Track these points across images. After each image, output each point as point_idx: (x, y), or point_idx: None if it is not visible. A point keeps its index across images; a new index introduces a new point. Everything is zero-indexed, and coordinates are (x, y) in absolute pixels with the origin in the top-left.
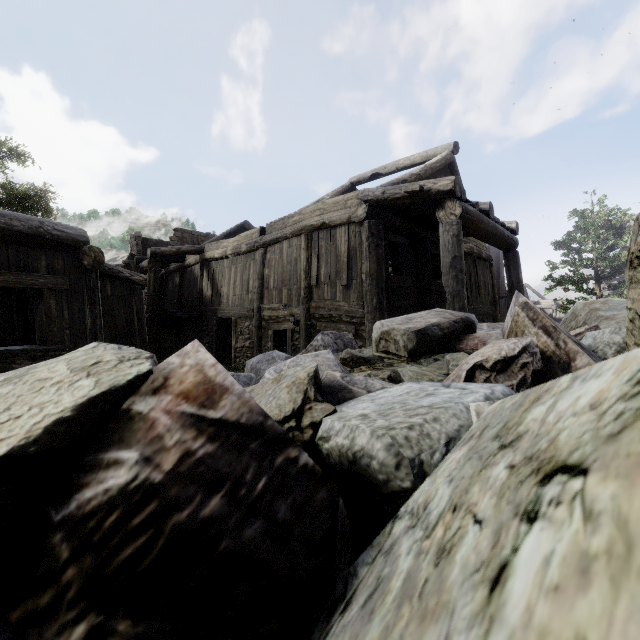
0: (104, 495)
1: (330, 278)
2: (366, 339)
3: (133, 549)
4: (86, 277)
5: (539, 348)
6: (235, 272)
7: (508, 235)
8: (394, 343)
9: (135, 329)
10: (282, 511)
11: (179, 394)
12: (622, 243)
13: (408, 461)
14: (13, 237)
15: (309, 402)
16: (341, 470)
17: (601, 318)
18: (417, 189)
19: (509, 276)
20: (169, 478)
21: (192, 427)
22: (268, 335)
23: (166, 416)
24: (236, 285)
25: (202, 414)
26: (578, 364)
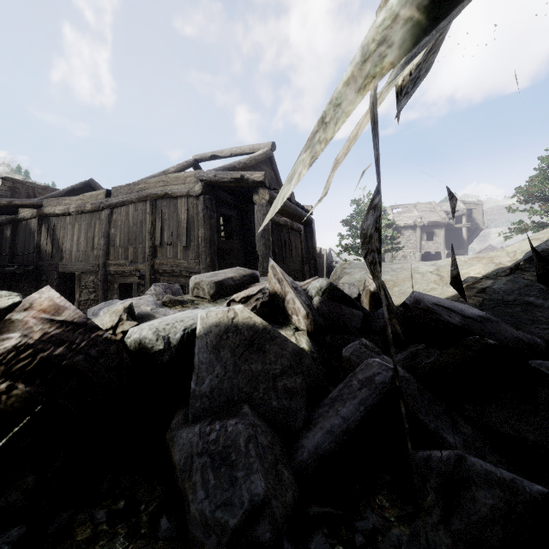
0: (5, 349)
1: (172, 240)
2: None
3: (23, 364)
4: None
5: (275, 290)
6: (79, 229)
7: (305, 215)
8: (202, 290)
9: None
10: (93, 352)
11: (40, 310)
12: None
13: (162, 337)
14: None
15: (122, 321)
16: (136, 350)
17: (345, 273)
18: (239, 177)
19: (307, 244)
20: (37, 342)
21: (48, 323)
22: (114, 288)
23: (34, 319)
24: (80, 241)
25: (53, 318)
26: (288, 298)
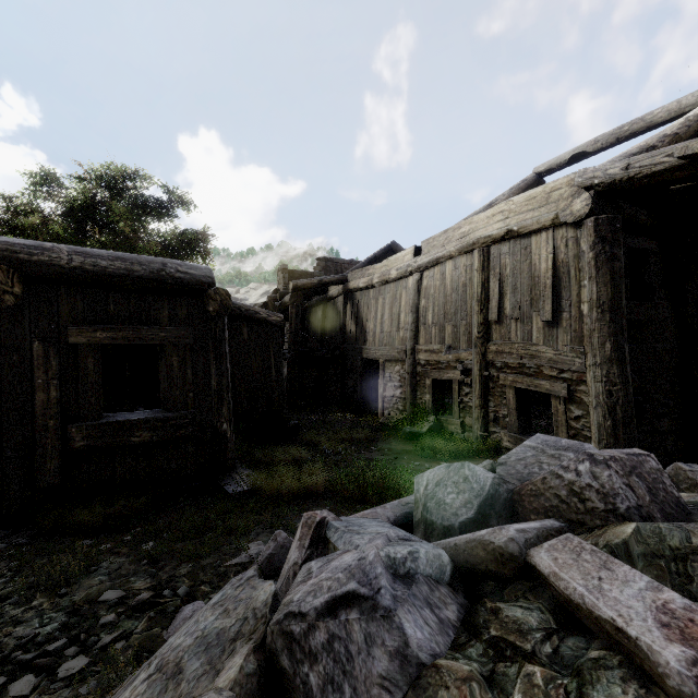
0: None
1: (520, 310)
2: (590, 407)
3: None
4: (211, 326)
5: None
6: (383, 304)
7: None
8: None
9: (272, 378)
10: None
11: None
12: None
13: None
14: (133, 284)
15: None
16: None
17: None
18: None
19: None
20: None
21: None
22: (425, 385)
23: None
24: (384, 320)
25: None
26: None
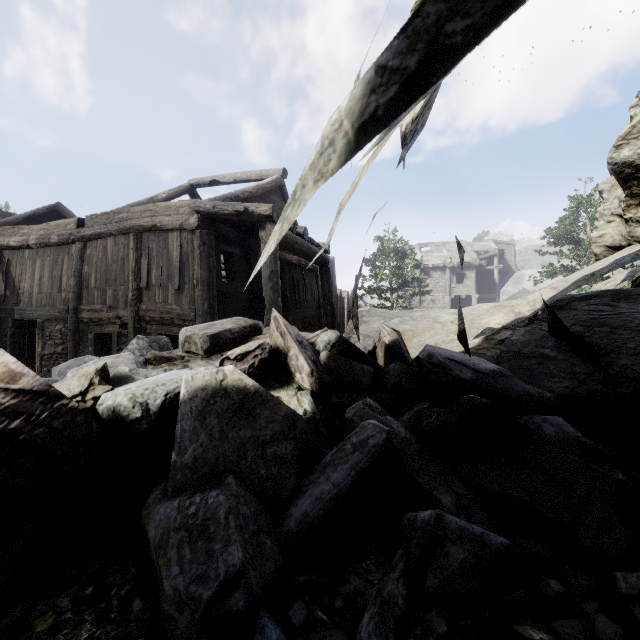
0: None
1: (162, 281)
2: None
3: None
4: None
5: (278, 345)
6: (42, 266)
7: (321, 254)
8: (195, 345)
9: None
10: (56, 424)
11: None
12: (405, 265)
13: (139, 403)
14: None
15: (94, 385)
16: (109, 419)
17: (363, 322)
18: (242, 210)
19: (323, 287)
20: None
21: (2, 393)
22: (88, 339)
23: None
24: (43, 281)
25: (8, 387)
26: (291, 354)
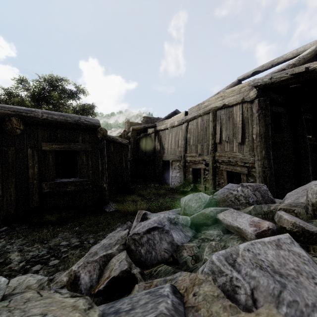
0: None
1: (229, 138)
2: (256, 177)
3: None
4: (99, 144)
5: None
6: (171, 136)
7: None
8: None
9: (123, 167)
10: None
11: None
12: None
13: None
14: (67, 126)
15: None
16: None
17: None
18: (303, 70)
19: None
20: None
21: None
22: (189, 171)
23: None
24: (172, 143)
25: None
26: None
